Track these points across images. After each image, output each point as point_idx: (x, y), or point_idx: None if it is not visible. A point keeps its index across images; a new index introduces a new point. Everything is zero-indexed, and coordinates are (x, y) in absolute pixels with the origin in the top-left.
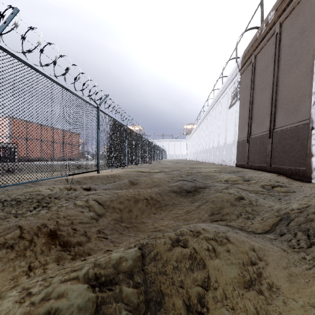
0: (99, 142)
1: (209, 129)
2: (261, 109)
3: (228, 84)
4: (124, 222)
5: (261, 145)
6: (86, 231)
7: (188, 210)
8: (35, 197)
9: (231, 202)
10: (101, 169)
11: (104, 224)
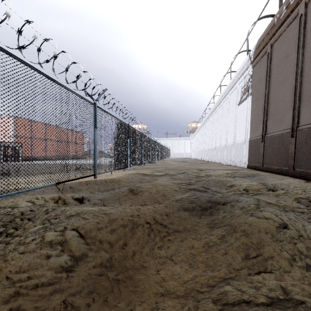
0: (96, 143)
1: (216, 127)
2: (279, 104)
3: (238, 78)
4: (114, 267)
5: (280, 145)
6: (41, 309)
7: (207, 242)
8: (1, 219)
9: (272, 234)
10: (98, 173)
11: (79, 280)
